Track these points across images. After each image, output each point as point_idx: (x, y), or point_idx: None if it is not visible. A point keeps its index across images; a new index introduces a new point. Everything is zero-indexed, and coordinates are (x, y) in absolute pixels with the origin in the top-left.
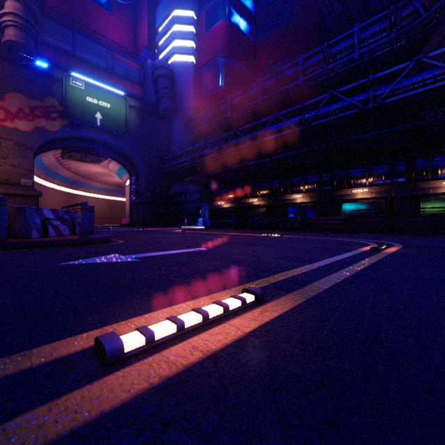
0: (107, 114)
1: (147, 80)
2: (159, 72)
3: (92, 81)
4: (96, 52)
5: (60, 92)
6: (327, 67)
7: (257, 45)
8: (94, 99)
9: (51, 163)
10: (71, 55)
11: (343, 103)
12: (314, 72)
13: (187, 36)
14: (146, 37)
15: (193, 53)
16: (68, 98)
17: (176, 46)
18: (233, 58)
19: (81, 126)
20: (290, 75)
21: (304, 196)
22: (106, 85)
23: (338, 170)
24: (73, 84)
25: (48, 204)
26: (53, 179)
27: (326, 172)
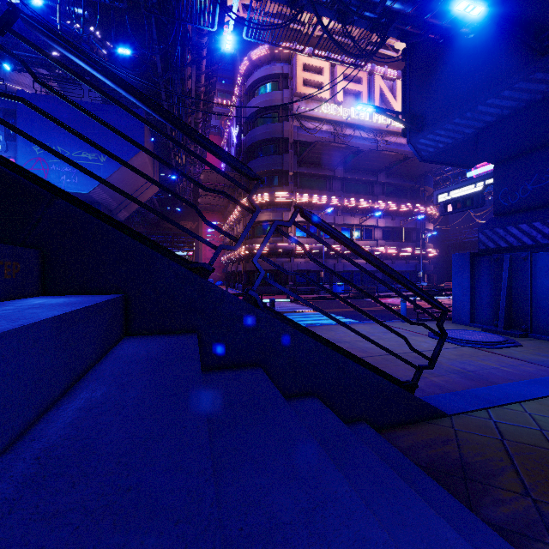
0: None
1: None
2: None
3: None
4: None
5: None
6: None
7: None
8: None
9: None
10: None
11: None
12: None
13: None
14: None
15: None
16: None
17: None
18: None
19: None
20: None
21: None
22: None
23: None
24: None
25: None
26: None
27: None
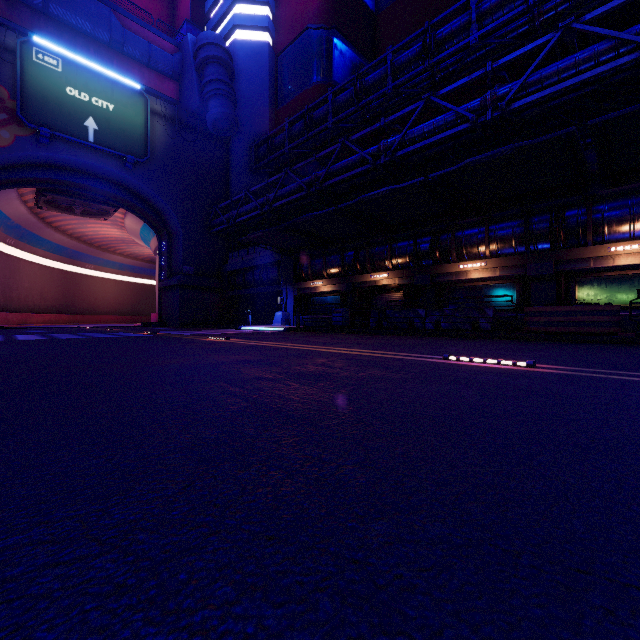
0: (108, 122)
1: (186, 70)
2: (206, 53)
3: (76, 58)
4: (90, 11)
5: (13, 75)
6: (534, 0)
7: (378, 15)
8: (83, 92)
9: (21, 216)
10: (40, 13)
11: (597, 46)
12: (505, 15)
13: None
14: (188, 5)
15: (268, 26)
16: (28, 85)
17: (238, 14)
18: (338, 31)
19: (56, 142)
20: (452, 32)
21: (488, 265)
22: (104, 68)
23: (567, 207)
24: (38, 60)
25: (24, 289)
26: (35, 247)
27: (538, 214)
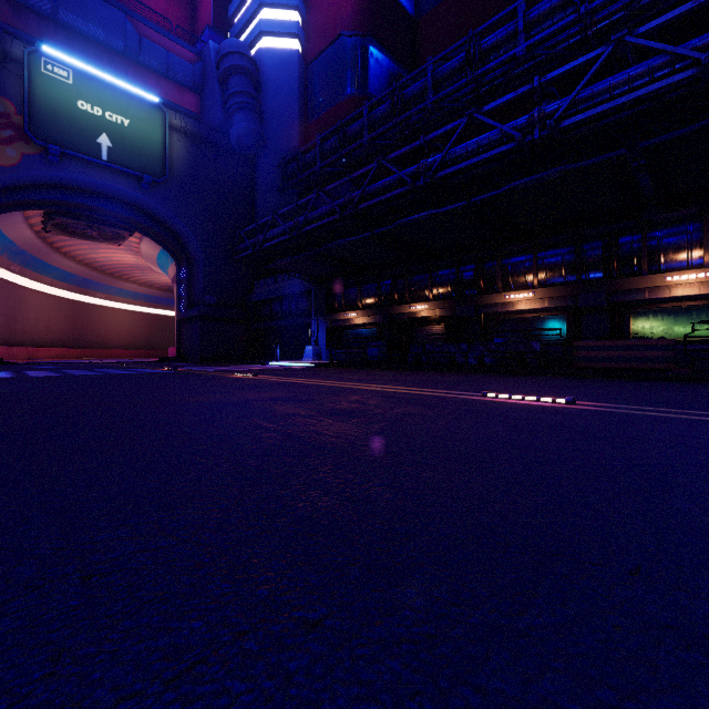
0: (123, 138)
1: (207, 81)
2: (230, 62)
3: (89, 69)
4: (103, 18)
5: (20, 88)
6: (585, 9)
7: (418, 21)
8: (96, 106)
9: (27, 241)
10: (49, 20)
11: (652, 61)
12: (555, 25)
13: (286, 1)
14: (210, 9)
15: (298, 33)
16: (36, 99)
17: (264, 19)
18: (374, 38)
19: (66, 161)
20: (498, 41)
21: (536, 295)
22: (119, 80)
23: (621, 234)
24: (47, 72)
25: (30, 321)
26: (41, 275)
27: (590, 240)
